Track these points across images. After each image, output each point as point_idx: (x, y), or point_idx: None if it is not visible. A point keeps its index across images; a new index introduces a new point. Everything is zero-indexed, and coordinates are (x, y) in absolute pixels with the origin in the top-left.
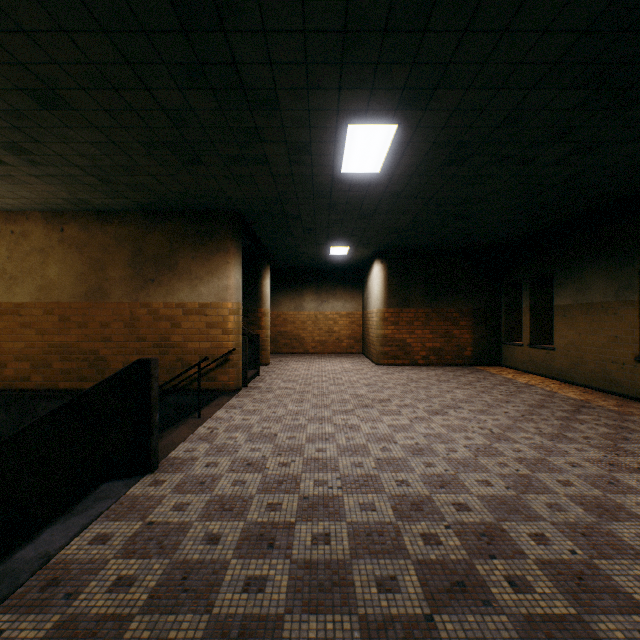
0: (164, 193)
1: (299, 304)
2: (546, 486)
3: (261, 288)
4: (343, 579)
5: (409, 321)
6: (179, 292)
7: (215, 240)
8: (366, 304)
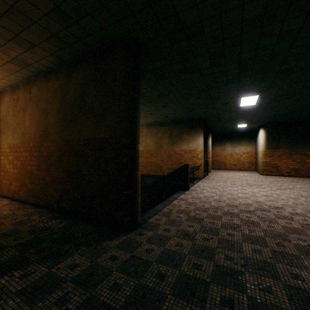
0: (180, 117)
1: (223, 148)
2: (308, 205)
3: (207, 142)
4: (236, 206)
5: (279, 155)
6: (183, 146)
7: (194, 129)
8: (256, 147)
